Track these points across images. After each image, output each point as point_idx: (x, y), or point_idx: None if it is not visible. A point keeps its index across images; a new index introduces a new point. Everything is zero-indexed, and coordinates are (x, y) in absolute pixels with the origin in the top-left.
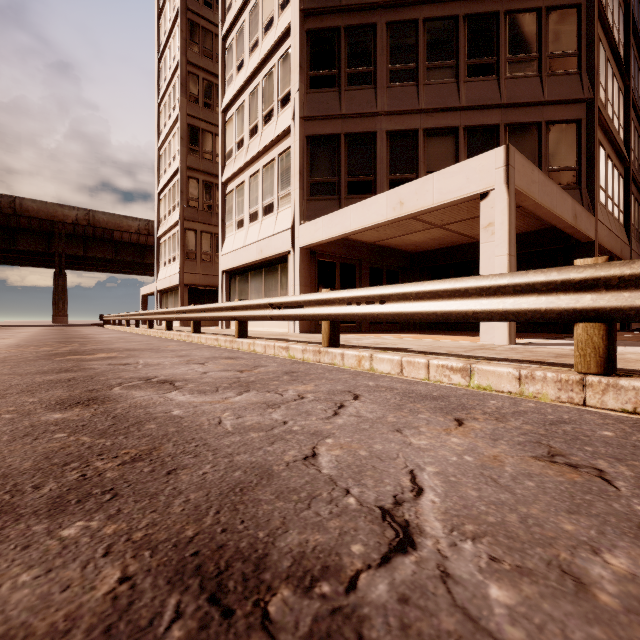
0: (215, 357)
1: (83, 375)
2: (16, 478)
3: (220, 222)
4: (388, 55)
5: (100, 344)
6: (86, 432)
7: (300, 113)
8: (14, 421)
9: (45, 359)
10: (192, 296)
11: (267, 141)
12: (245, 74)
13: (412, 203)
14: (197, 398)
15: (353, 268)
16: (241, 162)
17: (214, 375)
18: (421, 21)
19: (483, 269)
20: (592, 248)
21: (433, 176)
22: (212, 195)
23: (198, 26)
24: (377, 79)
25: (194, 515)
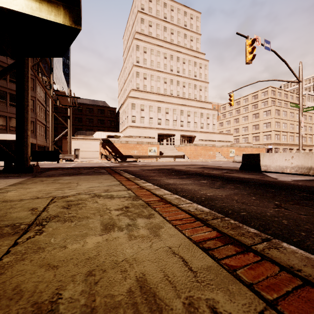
0: None
1: None
2: None
3: None
4: None
5: None
6: None
7: None
8: None
9: None
10: None
11: None
12: None
13: (2, 137)
14: None
15: None
16: None
17: None
18: None
19: None
20: (36, 145)
21: (7, 134)
22: None
23: None
24: None
25: None
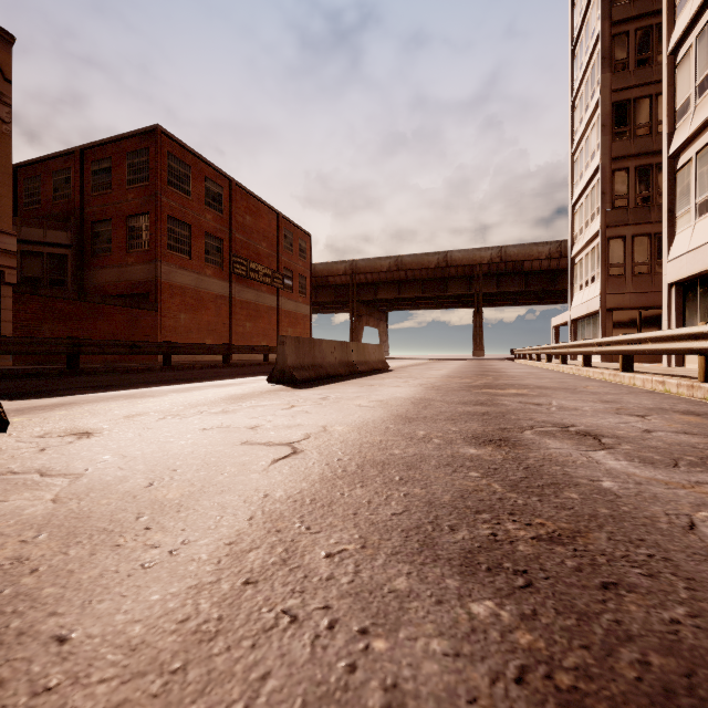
0: (662, 409)
1: (495, 411)
2: (437, 509)
3: (665, 214)
4: None
5: (511, 379)
6: (497, 478)
7: None
8: (440, 447)
9: (465, 390)
10: (618, 323)
11: None
12: None
13: None
14: (639, 469)
15: None
16: (706, 111)
17: (665, 437)
18: None
19: None
20: None
21: None
22: (650, 182)
23: None
24: None
25: (663, 707)
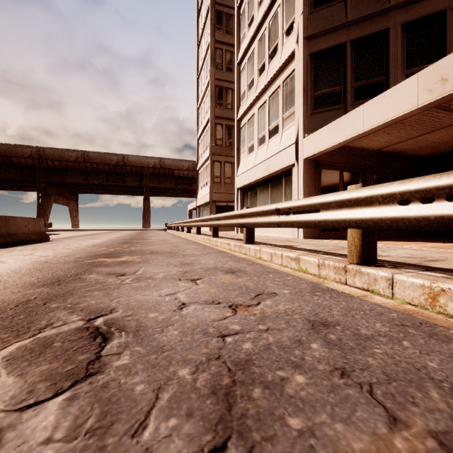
0: (216, 268)
1: (50, 294)
2: None
3: (236, 150)
4: None
5: (142, 245)
6: None
7: (304, 34)
8: None
9: (76, 261)
10: (218, 209)
11: (273, 73)
12: (254, 26)
13: None
14: None
15: (356, 176)
16: (251, 98)
17: (189, 317)
18: None
19: None
20: None
21: None
22: (232, 134)
23: (222, 13)
24: None
25: None
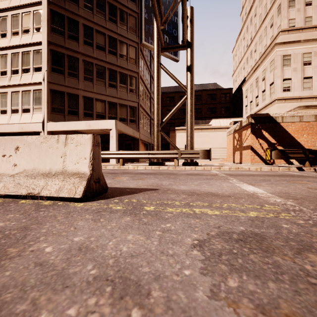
0: None
1: None
2: None
3: None
4: (83, 70)
5: None
6: None
7: (47, 80)
8: None
9: None
10: None
11: (26, 82)
12: (9, 43)
13: (93, 126)
14: None
15: None
16: (5, 83)
17: None
18: (94, 64)
19: (111, 146)
20: (139, 140)
21: (99, 121)
22: None
23: None
24: (79, 77)
25: None
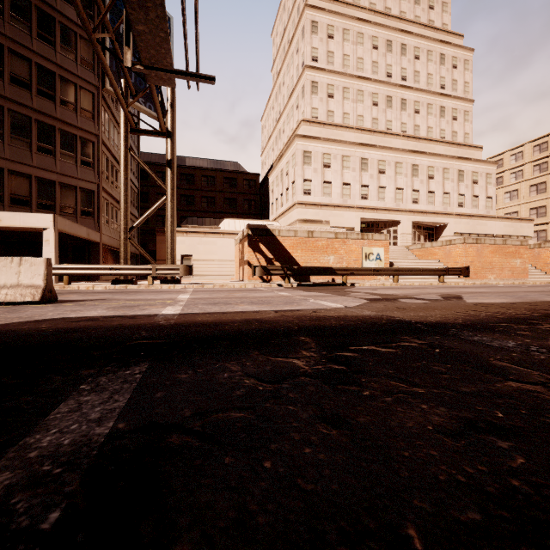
0: None
1: None
2: None
3: None
4: None
5: None
6: None
7: None
8: None
9: None
10: None
11: None
12: None
13: (8, 222)
14: None
15: None
16: None
17: None
18: (7, 109)
19: (45, 256)
20: (99, 245)
21: (20, 214)
22: None
23: None
24: None
25: None
